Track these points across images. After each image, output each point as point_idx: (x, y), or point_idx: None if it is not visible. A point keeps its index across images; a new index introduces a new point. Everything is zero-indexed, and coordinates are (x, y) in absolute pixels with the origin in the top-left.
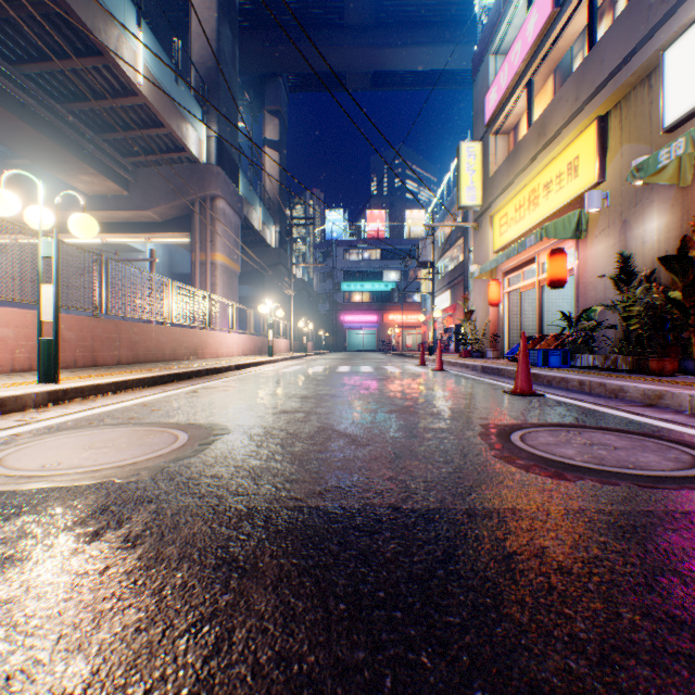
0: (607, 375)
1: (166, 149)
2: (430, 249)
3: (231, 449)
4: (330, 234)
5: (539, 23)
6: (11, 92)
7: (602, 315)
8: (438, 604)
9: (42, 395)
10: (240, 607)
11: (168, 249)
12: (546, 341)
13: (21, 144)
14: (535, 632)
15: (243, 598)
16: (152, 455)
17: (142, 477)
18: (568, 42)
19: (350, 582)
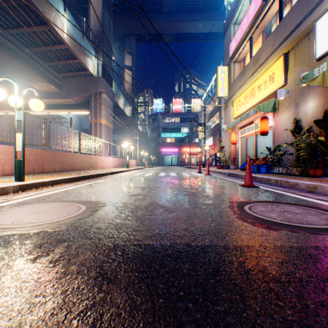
0: (289, 177)
1: (78, 69)
2: (203, 117)
3: (107, 213)
4: (156, 110)
5: (255, 9)
6: (4, 42)
7: (285, 148)
8: (211, 299)
9: (16, 187)
10: (107, 301)
11: (79, 117)
12: (259, 161)
13: (9, 67)
14: (264, 316)
15: (109, 296)
16: (67, 217)
17: (62, 228)
18: (269, 18)
19: (165, 286)
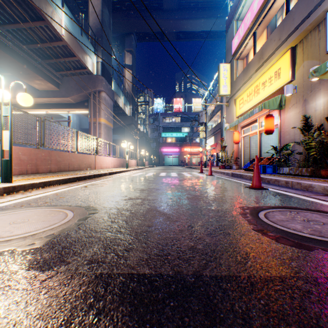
0: (299, 178)
1: (77, 67)
2: (204, 116)
3: (96, 223)
4: (156, 109)
5: (260, 2)
6: None
7: (293, 147)
8: None
9: (0, 189)
10: None
11: (79, 117)
12: (263, 160)
13: (5, 65)
14: None
15: None
16: (47, 228)
17: (34, 246)
18: (274, 12)
19: None
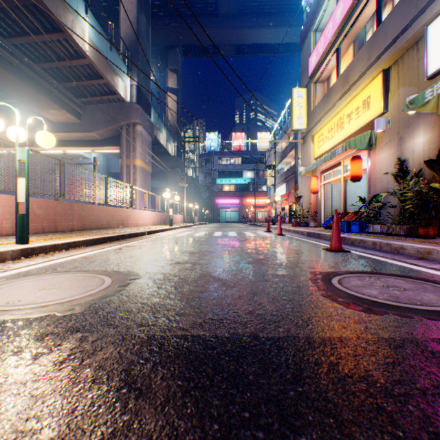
0: (390, 238)
1: (104, 93)
2: (273, 157)
3: (140, 289)
4: (209, 147)
5: (344, 10)
6: (4, 56)
7: (385, 199)
8: (292, 424)
9: (17, 252)
10: (134, 427)
11: (106, 157)
12: (349, 216)
13: (11, 90)
14: None
15: (137, 419)
16: (85, 294)
17: (75, 311)
18: (363, 23)
19: (222, 403)
